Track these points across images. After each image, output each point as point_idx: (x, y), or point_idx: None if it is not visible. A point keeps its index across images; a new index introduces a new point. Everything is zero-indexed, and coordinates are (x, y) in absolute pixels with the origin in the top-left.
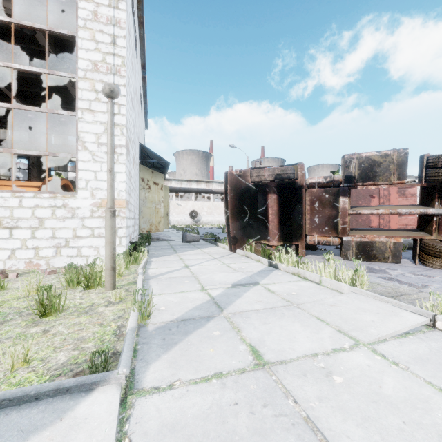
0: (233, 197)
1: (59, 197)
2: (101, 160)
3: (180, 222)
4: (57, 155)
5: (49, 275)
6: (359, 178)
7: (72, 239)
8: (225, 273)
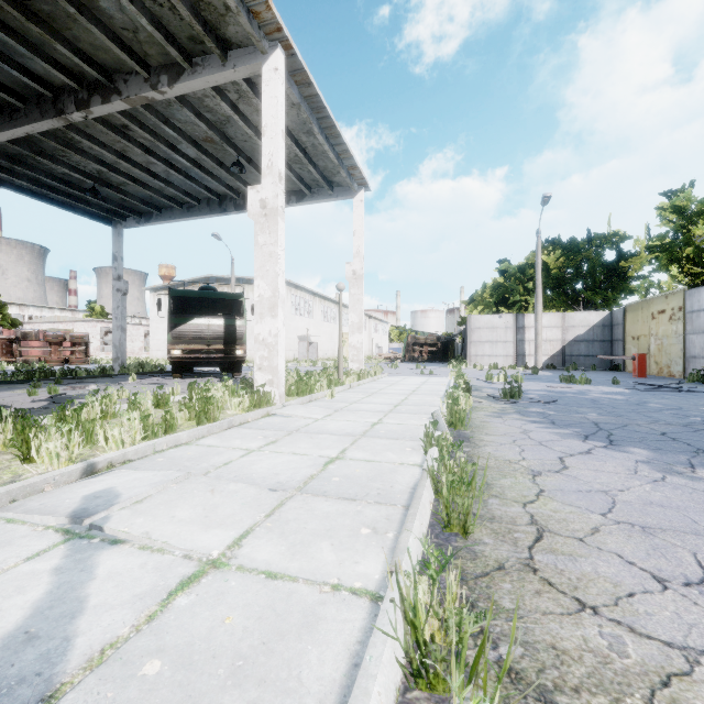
0: None
1: None
2: None
3: None
4: None
5: None
6: (22, 338)
7: None
8: None
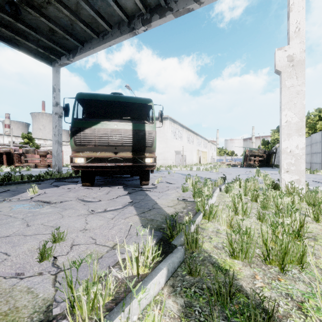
0: None
1: None
2: None
3: None
4: None
5: None
6: (25, 153)
7: None
8: None
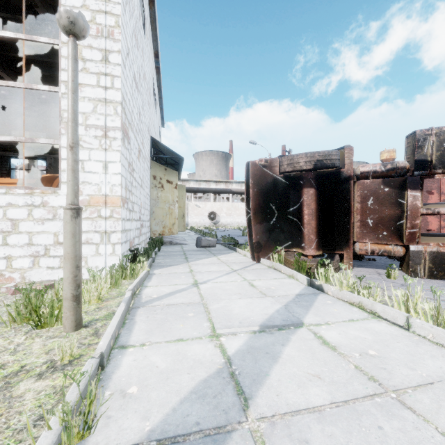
0: (256, 194)
1: (36, 194)
2: (89, 146)
3: (199, 224)
4: (36, 141)
5: (13, 295)
6: (438, 163)
7: (54, 247)
8: (248, 298)
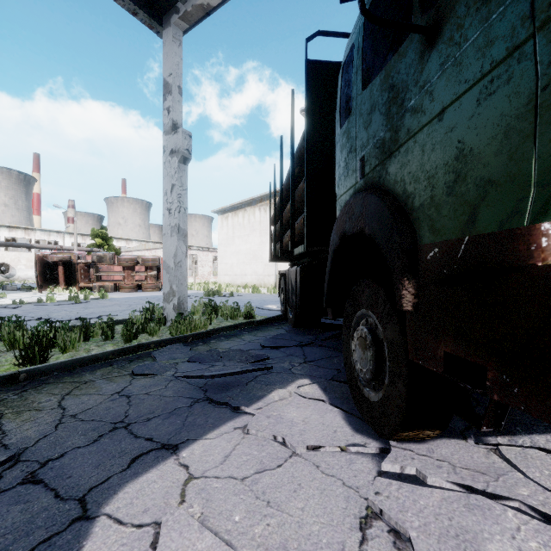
0: (40, 266)
1: None
2: None
3: None
4: None
5: None
6: (97, 262)
7: None
8: (31, 295)
